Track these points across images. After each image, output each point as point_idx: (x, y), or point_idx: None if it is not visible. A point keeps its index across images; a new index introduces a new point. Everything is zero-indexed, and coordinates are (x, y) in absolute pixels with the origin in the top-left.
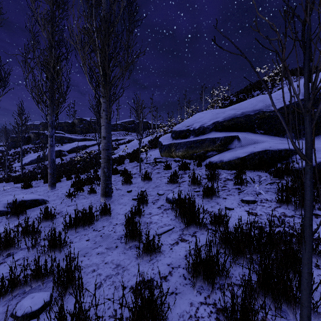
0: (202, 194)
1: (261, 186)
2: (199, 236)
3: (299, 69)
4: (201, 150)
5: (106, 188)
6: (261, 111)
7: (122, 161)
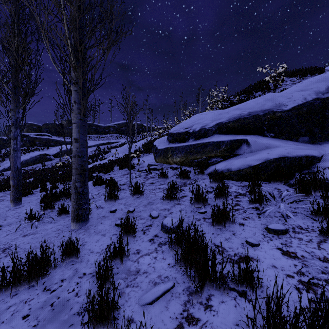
0: (211, 219)
1: (285, 204)
2: (217, 310)
3: (302, 70)
4: (203, 155)
5: (78, 210)
6: (271, 111)
7: (111, 167)
